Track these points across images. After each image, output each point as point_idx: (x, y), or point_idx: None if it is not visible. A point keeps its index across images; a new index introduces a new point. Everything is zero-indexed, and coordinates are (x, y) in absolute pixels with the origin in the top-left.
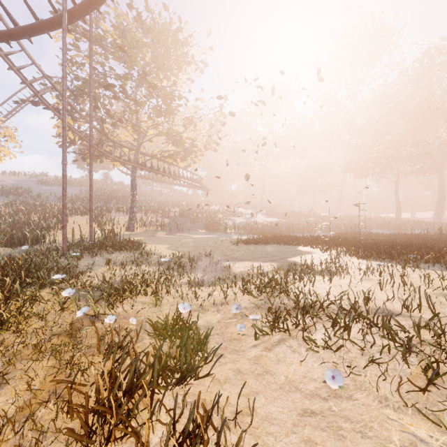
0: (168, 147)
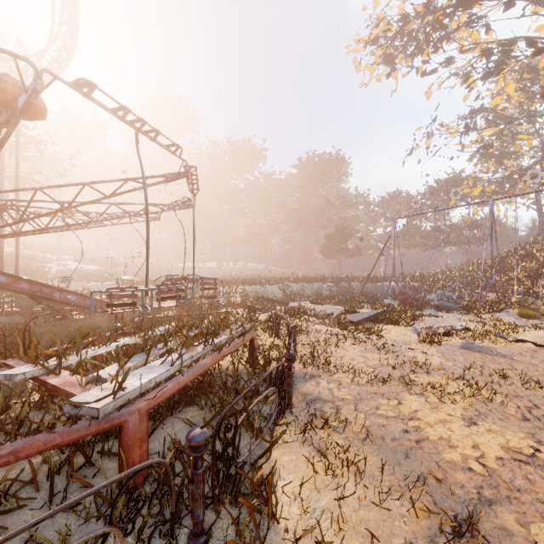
0: None
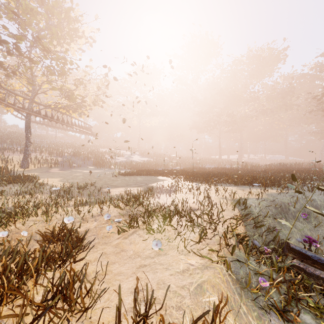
0: (61, 100)
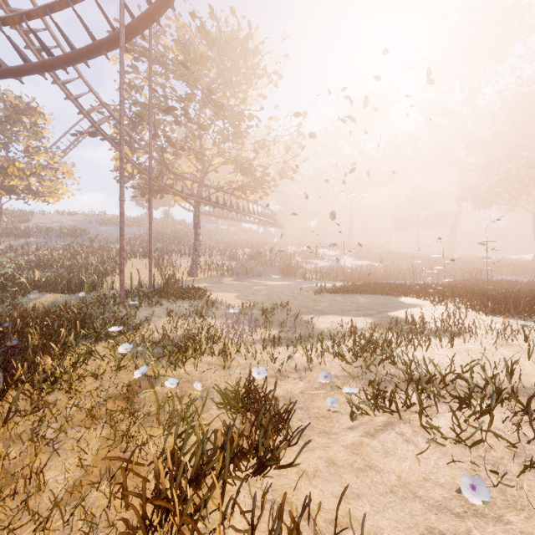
0: (236, 177)
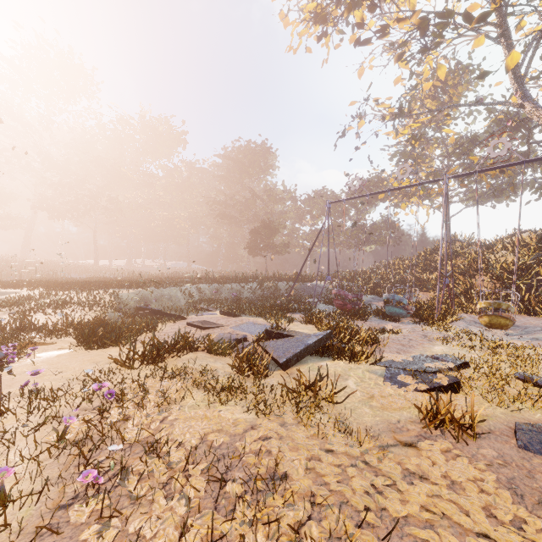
0: None
